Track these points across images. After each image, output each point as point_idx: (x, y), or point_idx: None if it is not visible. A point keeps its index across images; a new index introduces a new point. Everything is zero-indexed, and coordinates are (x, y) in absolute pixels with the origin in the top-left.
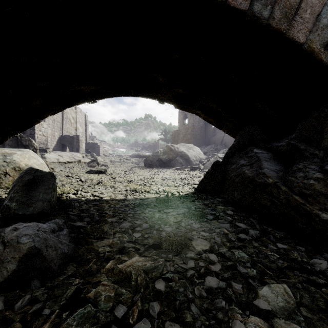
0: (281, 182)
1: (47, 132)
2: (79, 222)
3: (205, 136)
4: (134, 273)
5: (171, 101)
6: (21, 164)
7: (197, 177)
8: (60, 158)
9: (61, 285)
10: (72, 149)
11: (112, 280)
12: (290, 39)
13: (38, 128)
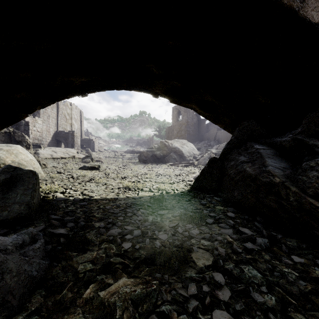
0: (289, 182)
1: (41, 128)
2: (61, 227)
3: (199, 132)
4: (119, 306)
5: (165, 94)
6: (7, 161)
7: (191, 173)
8: (53, 154)
9: None
10: (66, 145)
11: (89, 318)
12: (303, 18)
13: (32, 124)
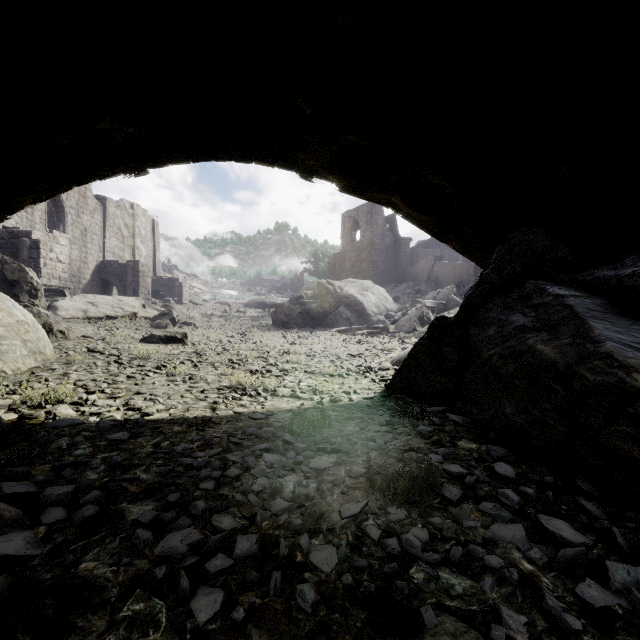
0: None
1: (67, 255)
2: (23, 527)
3: (396, 265)
4: None
5: (329, 171)
6: None
7: (385, 351)
8: (90, 309)
9: None
10: (123, 291)
11: None
12: None
13: (46, 246)
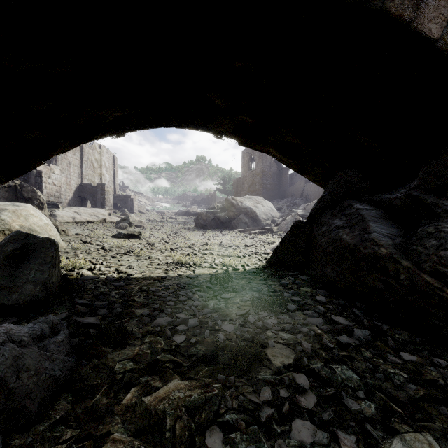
0: (400, 254)
1: (59, 180)
2: (91, 316)
3: (279, 186)
4: (169, 415)
5: (232, 134)
6: (14, 226)
7: (268, 243)
8: (76, 216)
9: (39, 443)
10: (94, 204)
11: (131, 429)
12: (418, 33)
13: (46, 175)
